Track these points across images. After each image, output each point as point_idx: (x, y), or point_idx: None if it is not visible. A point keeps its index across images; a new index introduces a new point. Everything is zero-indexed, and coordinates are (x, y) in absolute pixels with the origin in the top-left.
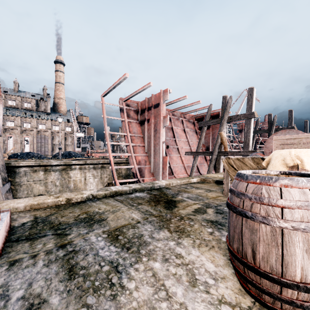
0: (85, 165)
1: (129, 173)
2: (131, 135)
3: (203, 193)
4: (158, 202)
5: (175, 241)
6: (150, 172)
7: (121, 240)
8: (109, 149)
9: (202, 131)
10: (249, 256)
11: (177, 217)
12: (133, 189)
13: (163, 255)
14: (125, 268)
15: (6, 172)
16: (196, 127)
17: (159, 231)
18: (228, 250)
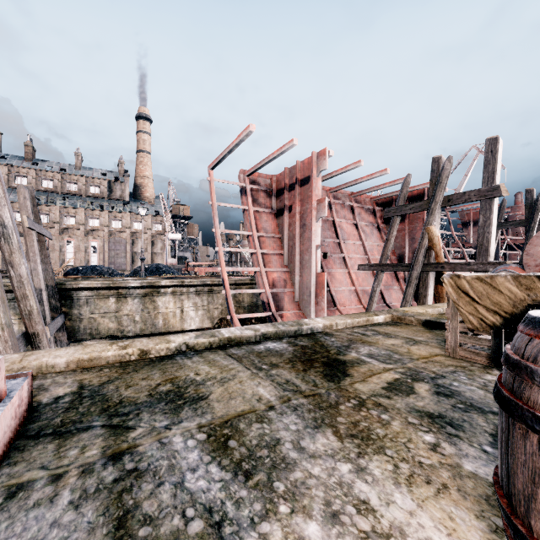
0: (182, 288)
1: (256, 302)
2: (259, 235)
3: (401, 346)
4: (310, 363)
5: (351, 462)
6: (294, 300)
7: (233, 449)
8: (221, 260)
9: (392, 226)
10: None
11: (350, 401)
12: (263, 335)
13: (326, 501)
14: (239, 532)
15: (57, 298)
16: (379, 218)
17: (315, 432)
18: (509, 526)
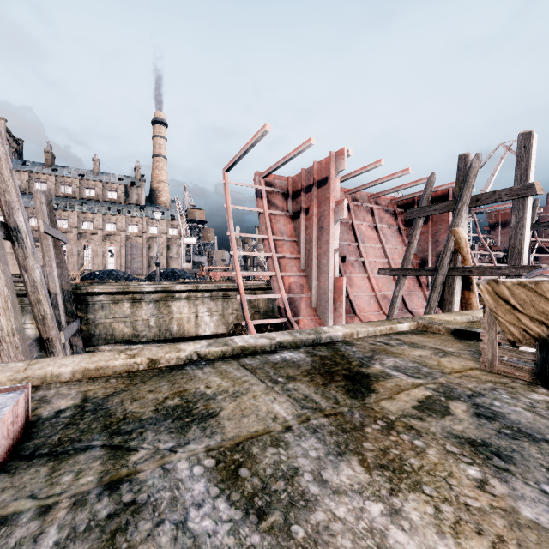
0: (196, 293)
1: (271, 308)
2: (275, 238)
3: (430, 357)
4: (330, 376)
5: (382, 502)
6: (311, 306)
7: (245, 480)
8: (236, 264)
9: (414, 229)
10: None
11: (377, 422)
12: (278, 343)
13: None
14: None
15: (73, 303)
16: (400, 220)
17: (338, 461)
18: None
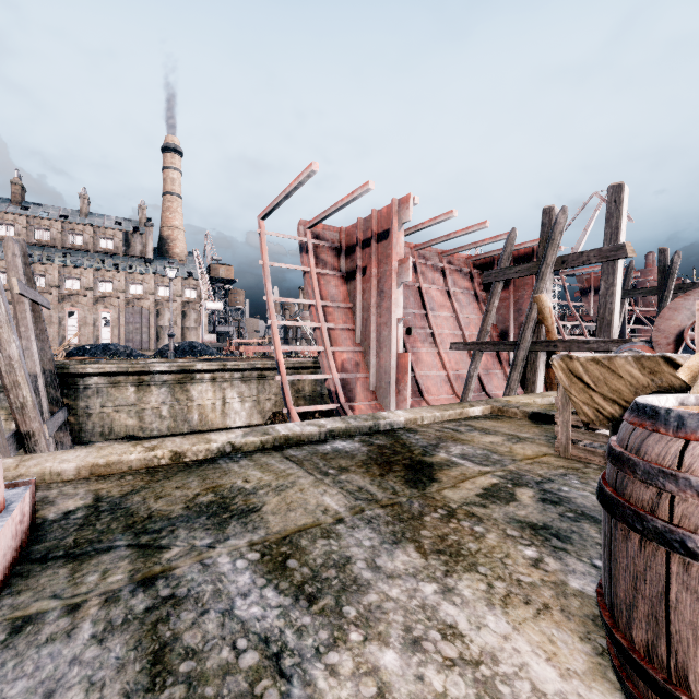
0: (224, 373)
1: (320, 391)
2: (324, 304)
3: (501, 444)
4: (389, 466)
5: (436, 582)
6: (369, 389)
7: (294, 570)
8: (275, 336)
9: (492, 294)
10: (697, 683)
11: (438, 510)
12: (329, 432)
13: (406, 626)
14: (302, 663)
15: (58, 387)
16: (477, 284)
17: (393, 549)
18: (611, 641)
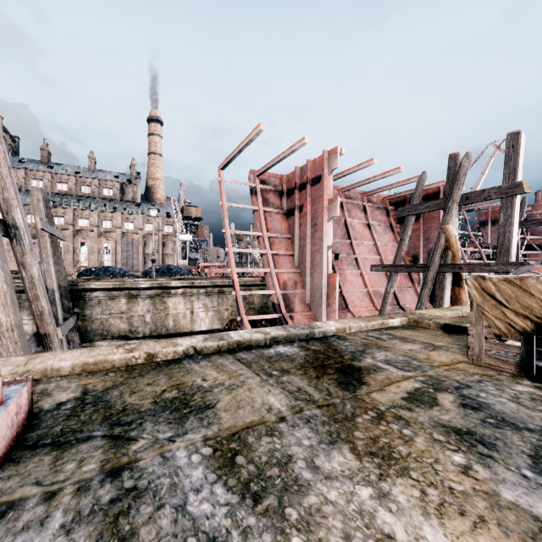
0: (192, 289)
1: (266, 304)
2: (269, 235)
3: (420, 351)
4: (323, 369)
5: (371, 486)
6: (305, 302)
7: (241, 467)
8: (231, 261)
9: (406, 226)
10: None
11: (368, 412)
12: (273, 338)
13: (345, 534)
14: None
15: (70, 299)
16: (392, 218)
17: (330, 449)
18: None
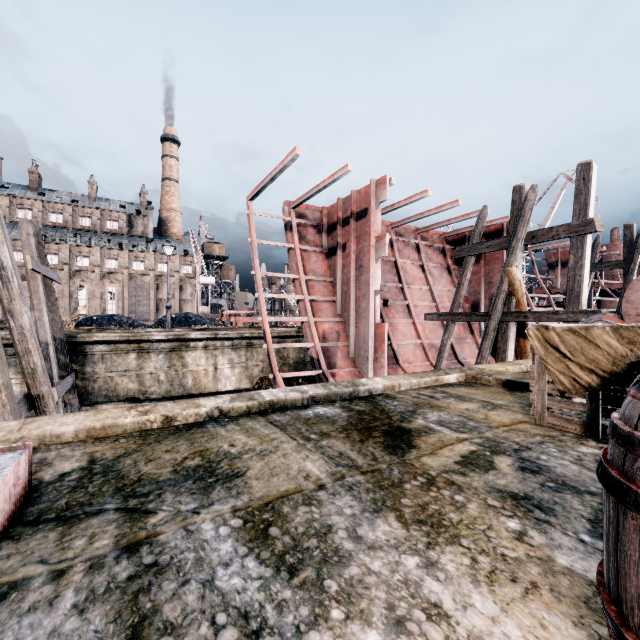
0: (215, 342)
1: (303, 358)
2: (307, 278)
3: (477, 411)
4: (369, 431)
5: (418, 555)
6: (349, 356)
7: (275, 539)
8: (262, 308)
9: (465, 268)
10: None
11: (417, 478)
12: (311, 398)
13: (389, 604)
14: None
15: (67, 354)
16: (450, 258)
17: (374, 518)
18: None
